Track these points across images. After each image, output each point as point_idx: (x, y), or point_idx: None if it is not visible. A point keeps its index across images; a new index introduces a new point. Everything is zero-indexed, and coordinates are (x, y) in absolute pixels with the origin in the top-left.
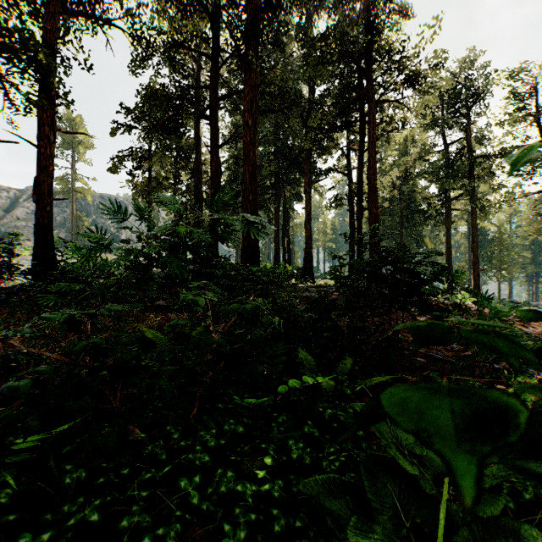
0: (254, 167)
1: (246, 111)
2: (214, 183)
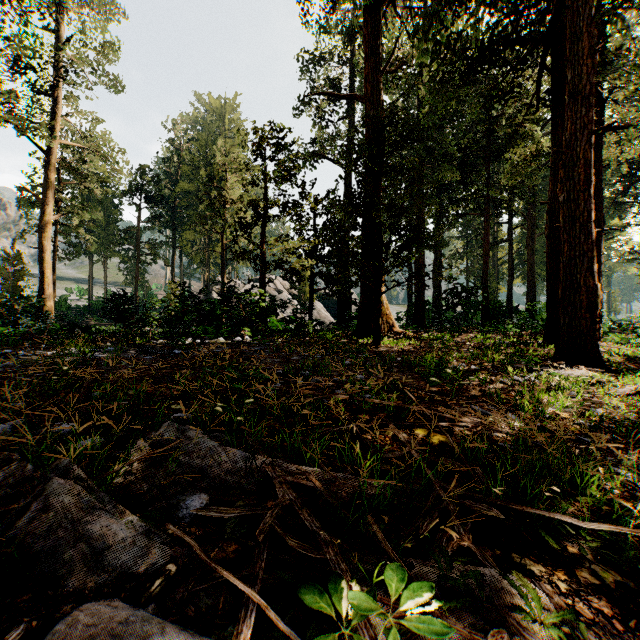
0: (532, 264)
1: (528, 238)
2: (510, 272)
